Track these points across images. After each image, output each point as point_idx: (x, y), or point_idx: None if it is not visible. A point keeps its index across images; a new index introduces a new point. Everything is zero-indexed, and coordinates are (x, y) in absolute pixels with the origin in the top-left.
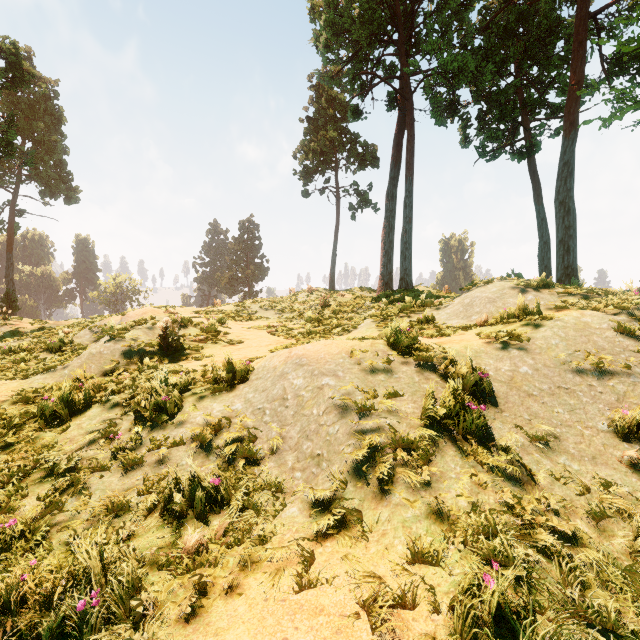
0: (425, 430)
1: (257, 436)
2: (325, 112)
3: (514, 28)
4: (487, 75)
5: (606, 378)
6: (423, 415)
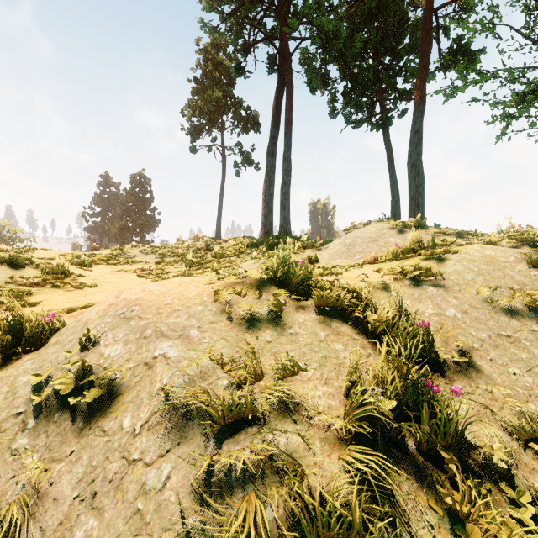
0: (359, 454)
1: None
2: (211, 75)
3: (375, 13)
4: (357, 42)
5: None
6: (352, 418)
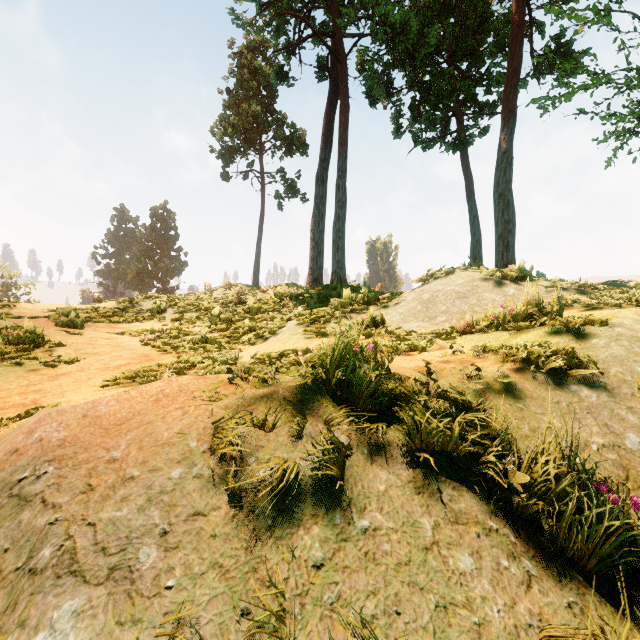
0: None
1: None
2: (248, 84)
3: (452, 4)
4: (431, 37)
5: None
6: None
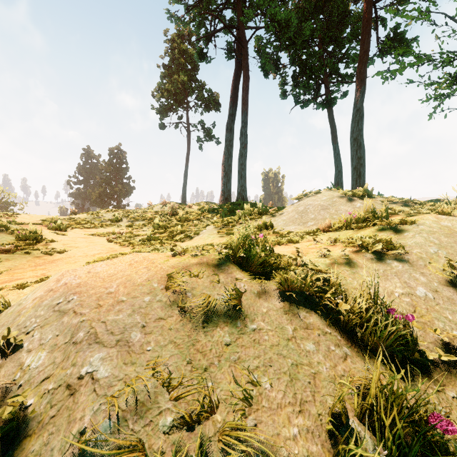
0: None
1: None
2: (178, 61)
3: (321, 6)
4: (306, 30)
5: None
6: None
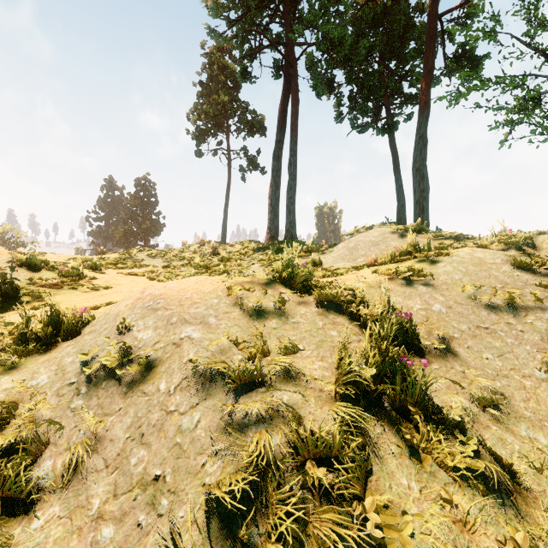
0: (345, 408)
1: (49, 440)
2: (217, 79)
3: (380, 19)
4: (362, 49)
5: (522, 314)
6: (340, 382)
